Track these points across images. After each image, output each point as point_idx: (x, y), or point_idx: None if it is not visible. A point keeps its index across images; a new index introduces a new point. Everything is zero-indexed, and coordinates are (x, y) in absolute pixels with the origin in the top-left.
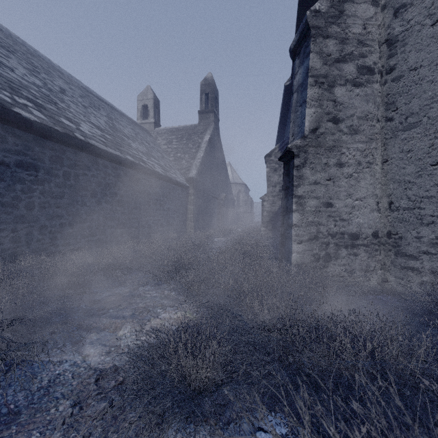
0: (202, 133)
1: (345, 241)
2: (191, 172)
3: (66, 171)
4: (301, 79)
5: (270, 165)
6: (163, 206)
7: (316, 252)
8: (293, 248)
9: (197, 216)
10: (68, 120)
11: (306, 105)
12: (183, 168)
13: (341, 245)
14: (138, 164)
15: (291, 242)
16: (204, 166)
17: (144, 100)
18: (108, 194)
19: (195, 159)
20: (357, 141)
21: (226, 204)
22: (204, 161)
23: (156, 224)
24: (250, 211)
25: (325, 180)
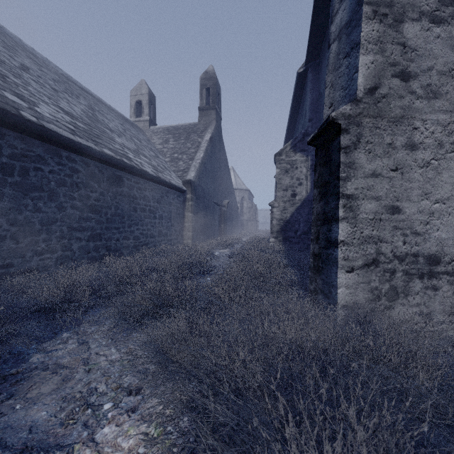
0: (203, 132)
1: (420, 267)
2: (189, 174)
3: (5, 163)
4: (346, 15)
5: (281, 166)
6: (154, 213)
7: (375, 285)
8: (340, 280)
9: (196, 225)
10: (18, 97)
11: (359, 50)
12: (180, 169)
13: (414, 273)
14: (119, 160)
15: (337, 270)
16: (205, 168)
17: (138, 96)
18: (76, 196)
19: (194, 160)
20: (437, 109)
21: (229, 211)
22: (204, 162)
23: (145, 235)
24: (254, 219)
25: (389, 170)
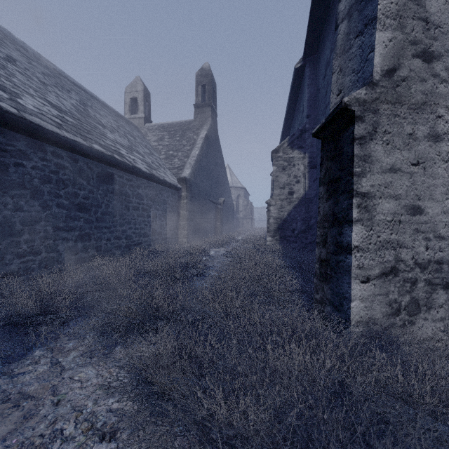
0: (198, 129)
1: (444, 275)
2: (185, 171)
3: None
4: None
5: (278, 163)
6: (147, 211)
7: (394, 297)
8: (354, 291)
9: (191, 223)
10: None
11: (375, 25)
12: (175, 167)
13: (437, 283)
14: (110, 156)
15: (350, 280)
16: (200, 165)
17: (133, 93)
18: (62, 194)
19: (189, 157)
20: None
21: (225, 209)
22: (199, 160)
23: (138, 234)
24: (250, 217)
25: (409, 164)
